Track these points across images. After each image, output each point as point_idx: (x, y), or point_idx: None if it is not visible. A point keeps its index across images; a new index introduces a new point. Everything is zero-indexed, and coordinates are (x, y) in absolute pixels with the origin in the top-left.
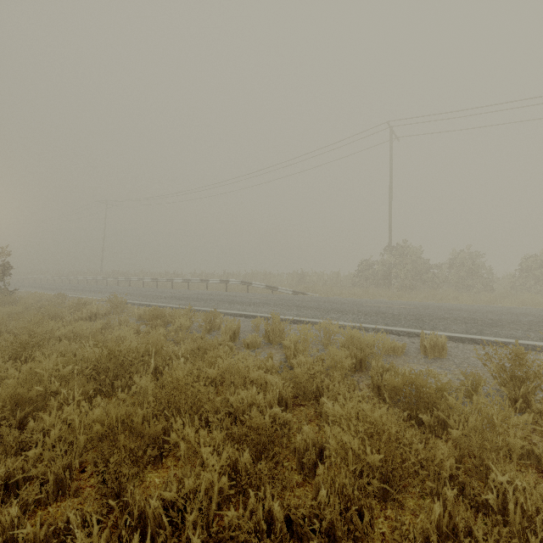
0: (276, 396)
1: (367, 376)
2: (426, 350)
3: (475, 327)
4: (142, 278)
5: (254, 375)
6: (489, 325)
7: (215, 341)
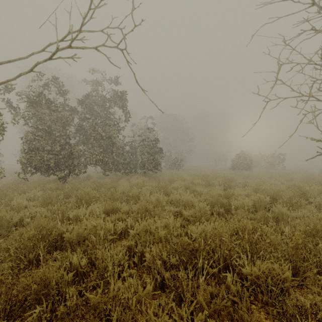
0: None
1: None
2: None
3: None
4: None
5: None
6: None
7: None
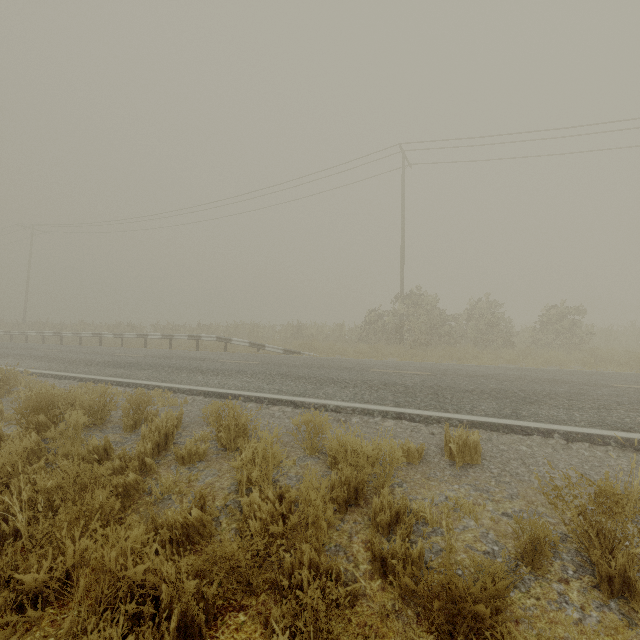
0: (180, 614)
1: (367, 518)
2: (452, 453)
3: (508, 406)
4: (78, 333)
5: (137, 571)
6: (524, 401)
7: (102, 470)
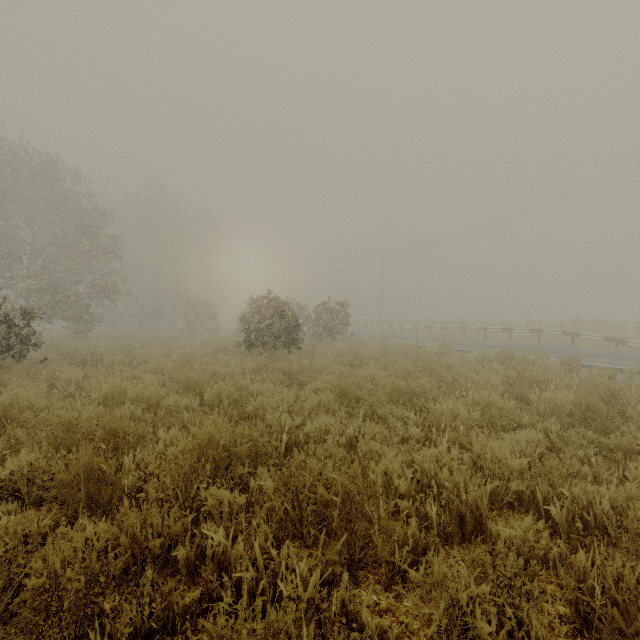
0: None
1: None
2: None
3: None
4: (429, 326)
5: None
6: None
7: (605, 378)
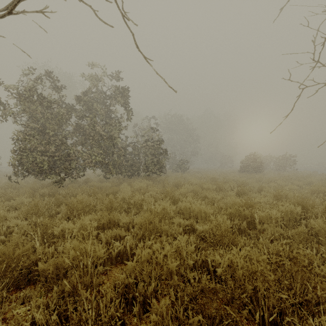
0: None
1: None
2: None
3: None
4: None
5: None
6: None
7: None
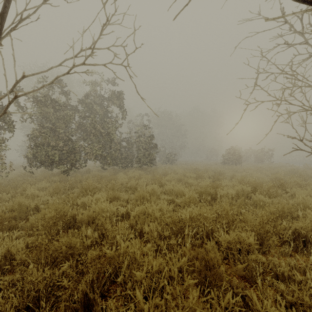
0: None
1: None
2: None
3: None
4: None
5: None
6: None
7: None
